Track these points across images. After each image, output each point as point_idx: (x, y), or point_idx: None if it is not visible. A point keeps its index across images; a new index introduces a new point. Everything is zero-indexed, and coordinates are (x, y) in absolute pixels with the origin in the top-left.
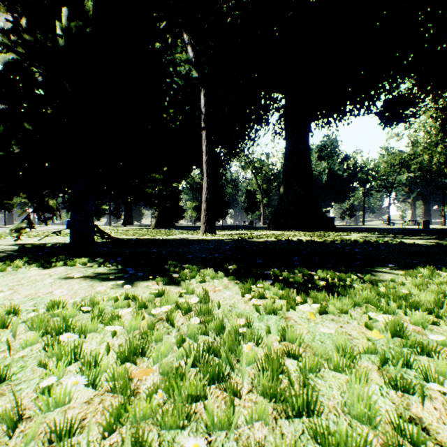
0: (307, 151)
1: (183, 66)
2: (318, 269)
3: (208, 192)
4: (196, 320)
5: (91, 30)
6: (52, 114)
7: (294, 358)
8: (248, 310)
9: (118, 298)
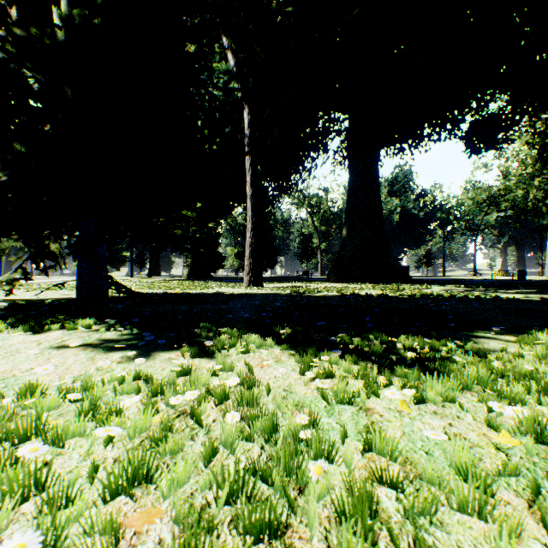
0: (376, 184)
1: (222, 78)
2: (400, 333)
3: (253, 234)
4: (235, 416)
5: (100, 21)
6: (53, 133)
7: (390, 486)
8: (310, 397)
9: (125, 378)
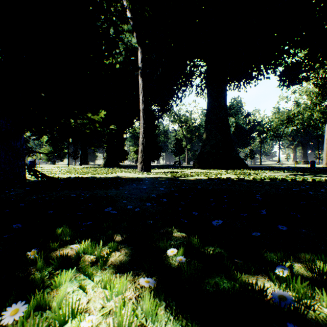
0: (225, 105)
1: (124, 35)
2: None
3: (144, 136)
4: None
5: None
6: None
7: None
8: None
9: None
